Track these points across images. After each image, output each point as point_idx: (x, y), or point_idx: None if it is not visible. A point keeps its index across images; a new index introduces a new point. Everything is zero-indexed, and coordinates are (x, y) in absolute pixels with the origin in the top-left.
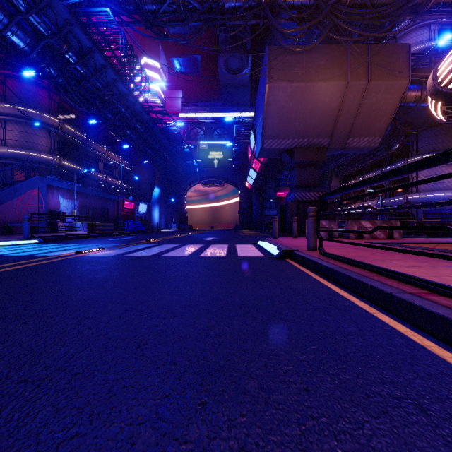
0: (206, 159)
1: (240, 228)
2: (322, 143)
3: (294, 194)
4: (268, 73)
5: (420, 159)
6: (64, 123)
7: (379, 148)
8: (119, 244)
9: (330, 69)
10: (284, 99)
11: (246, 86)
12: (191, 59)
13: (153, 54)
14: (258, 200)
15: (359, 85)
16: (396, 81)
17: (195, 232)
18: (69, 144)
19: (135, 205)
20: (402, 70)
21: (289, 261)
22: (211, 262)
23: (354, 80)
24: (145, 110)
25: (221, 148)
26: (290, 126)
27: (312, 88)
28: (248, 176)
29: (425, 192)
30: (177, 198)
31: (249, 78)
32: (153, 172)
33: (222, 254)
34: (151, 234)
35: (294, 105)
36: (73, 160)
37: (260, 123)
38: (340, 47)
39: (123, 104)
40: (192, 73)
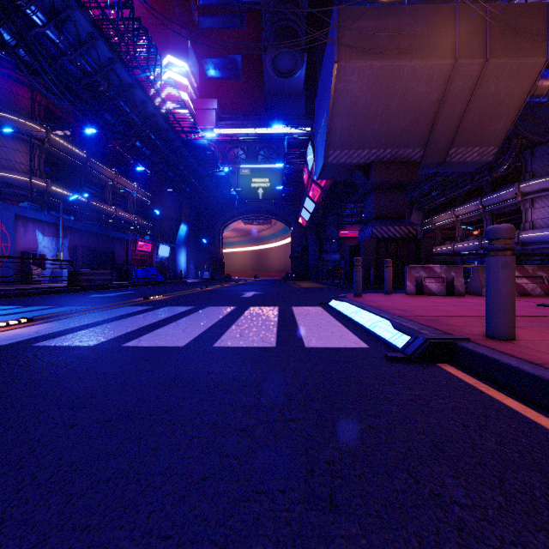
0: (248, 187)
1: (292, 277)
2: (412, 155)
3: (372, 229)
4: (337, 46)
5: (538, 183)
6: (53, 134)
7: (480, 170)
8: (89, 305)
9: (430, 41)
10: (359, 88)
11: (299, 95)
12: (228, 61)
13: (179, 51)
14: (315, 241)
15: (472, 66)
16: (528, 59)
17: (232, 283)
18: (62, 164)
19: (153, 246)
20: (537, 43)
21: (461, 377)
22: (233, 383)
23: (465, 58)
24: (161, 113)
25: (267, 174)
26: (367, 130)
27: (402, 70)
28: (303, 209)
29: (545, 228)
30: (211, 239)
31: (304, 85)
32: (179, 205)
33: (268, 339)
34: (169, 285)
35: (375, 97)
36: (68, 186)
37: (323, 128)
38: (443, 8)
39: (126, 100)
40: (230, 79)
